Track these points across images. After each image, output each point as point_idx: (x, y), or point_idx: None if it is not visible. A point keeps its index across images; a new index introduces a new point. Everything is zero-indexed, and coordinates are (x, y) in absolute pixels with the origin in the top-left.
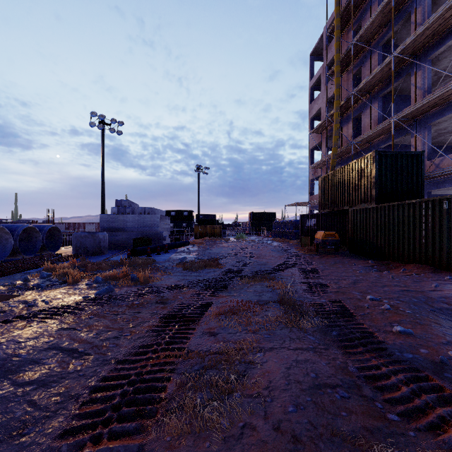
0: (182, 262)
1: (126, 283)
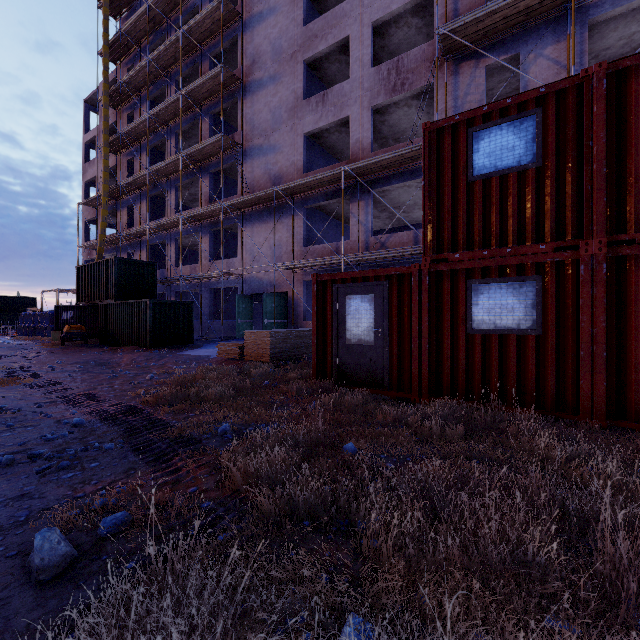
0: None
1: None
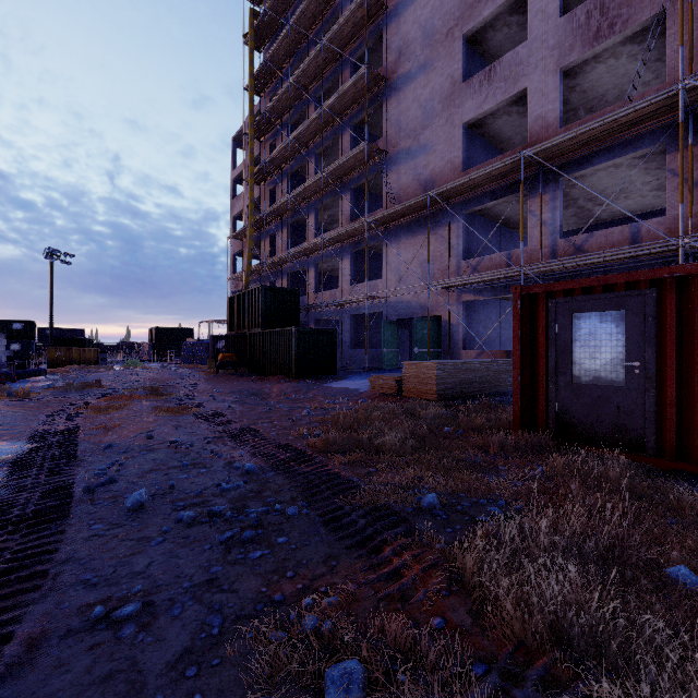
0: (53, 386)
1: (3, 398)
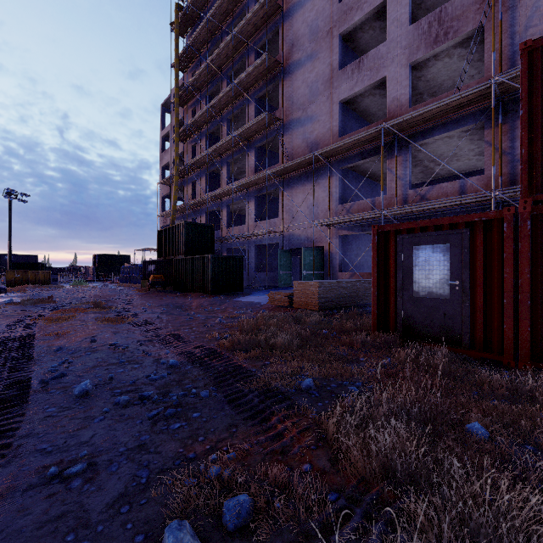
0: (12, 302)
1: None
